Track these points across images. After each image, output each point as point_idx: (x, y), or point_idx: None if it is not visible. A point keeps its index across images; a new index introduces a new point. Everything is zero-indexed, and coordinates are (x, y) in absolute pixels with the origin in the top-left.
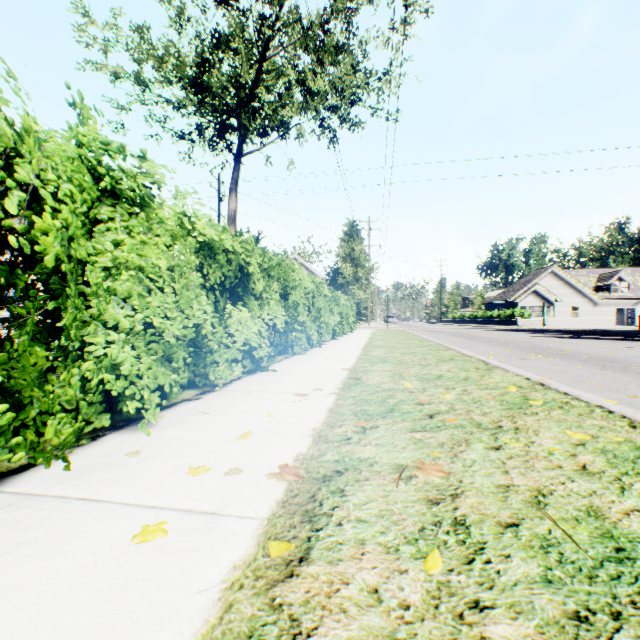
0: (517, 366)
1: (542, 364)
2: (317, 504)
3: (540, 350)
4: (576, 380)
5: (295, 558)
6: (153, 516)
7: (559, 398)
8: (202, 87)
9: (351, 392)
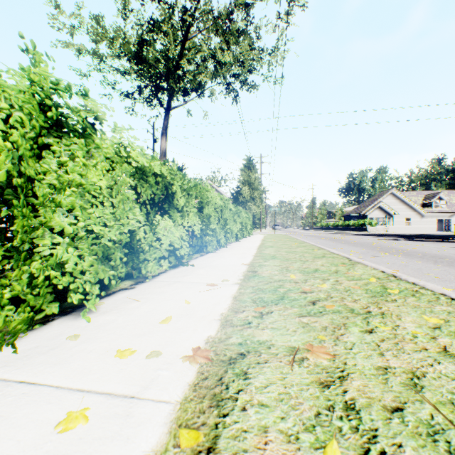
0: (372, 261)
1: (390, 260)
2: (224, 387)
3: (386, 249)
4: (417, 272)
5: (203, 449)
6: (79, 400)
7: (410, 287)
8: (141, 59)
9: (250, 282)
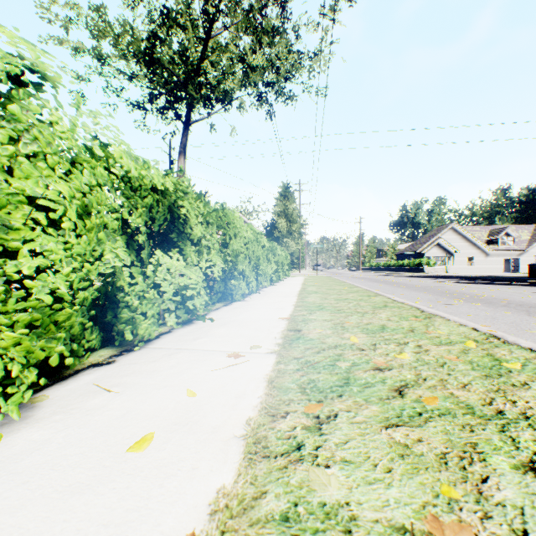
0: (447, 312)
1: (469, 310)
2: None
3: (458, 295)
4: (515, 328)
5: None
6: None
7: (532, 357)
8: (152, 59)
9: (293, 350)
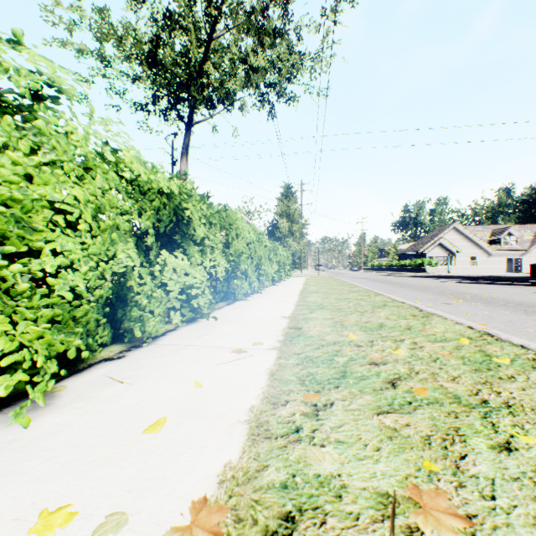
0: (446, 311)
1: (468, 309)
2: None
3: (458, 295)
4: (511, 327)
5: None
6: None
7: (521, 353)
8: (155, 61)
9: (293, 347)
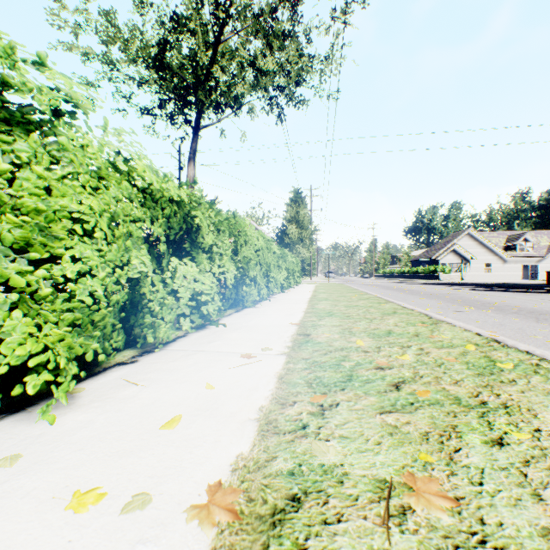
0: (456, 319)
1: (479, 316)
2: None
3: (470, 302)
4: (520, 334)
5: None
6: None
7: (526, 359)
8: (162, 65)
9: (302, 352)
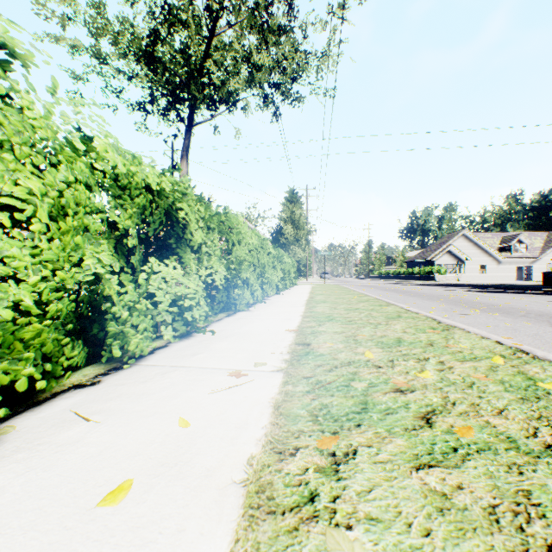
0: (464, 323)
1: (487, 320)
2: None
3: (473, 304)
4: (540, 341)
5: None
6: None
7: None
8: (153, 57)
9: (302, 368)
